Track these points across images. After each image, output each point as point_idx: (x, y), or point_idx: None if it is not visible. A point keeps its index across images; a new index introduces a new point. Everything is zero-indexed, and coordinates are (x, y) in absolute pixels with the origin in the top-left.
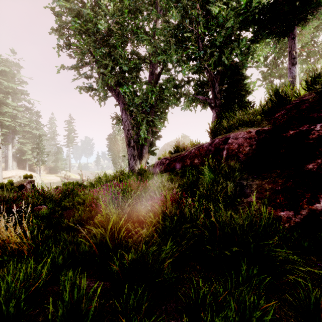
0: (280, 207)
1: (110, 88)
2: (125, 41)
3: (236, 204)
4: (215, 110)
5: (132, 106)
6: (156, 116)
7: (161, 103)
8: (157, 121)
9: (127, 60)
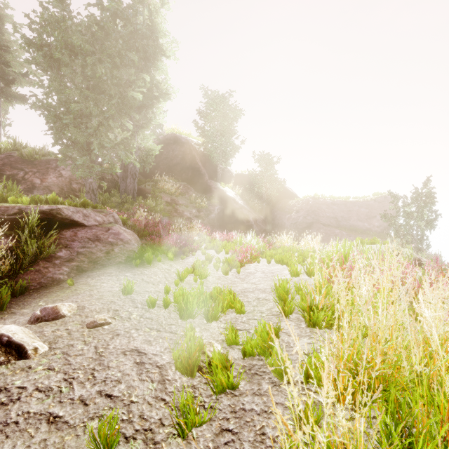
0: None
1: None
2: None
3: None
4: None
5: None
6: None
7: None
8: None
9: None
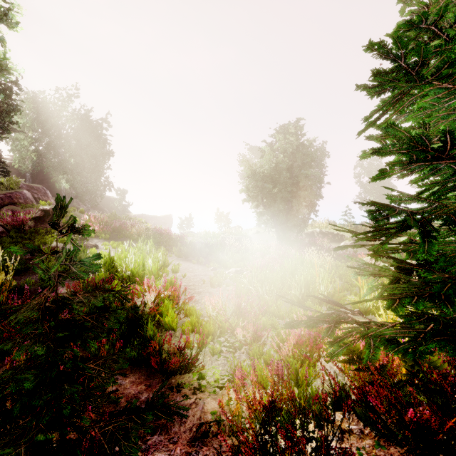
0: None
1: None
2: None
3: None
4: None
5: None
6: None
7: None
8: None
9: None
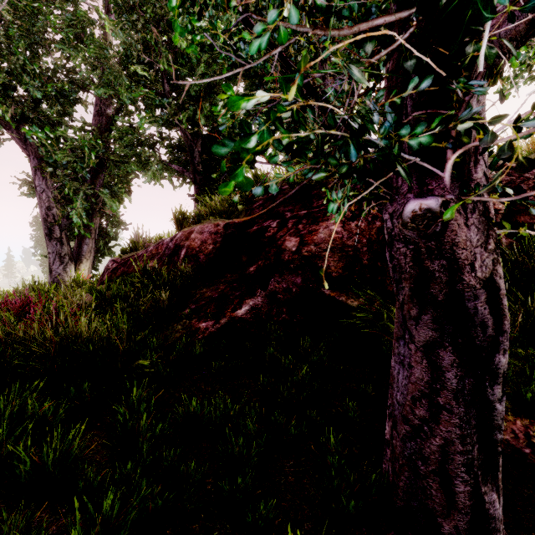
0: (206, 317)
1: (8, 125)
2: (37, 43)
3: (171, 320)
4: (195, 190)
5: (56, 166)
6: (104, 189)
7: (118, 168)
8: (108, 197)
9: (41, 80)
